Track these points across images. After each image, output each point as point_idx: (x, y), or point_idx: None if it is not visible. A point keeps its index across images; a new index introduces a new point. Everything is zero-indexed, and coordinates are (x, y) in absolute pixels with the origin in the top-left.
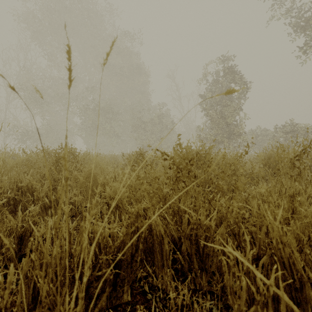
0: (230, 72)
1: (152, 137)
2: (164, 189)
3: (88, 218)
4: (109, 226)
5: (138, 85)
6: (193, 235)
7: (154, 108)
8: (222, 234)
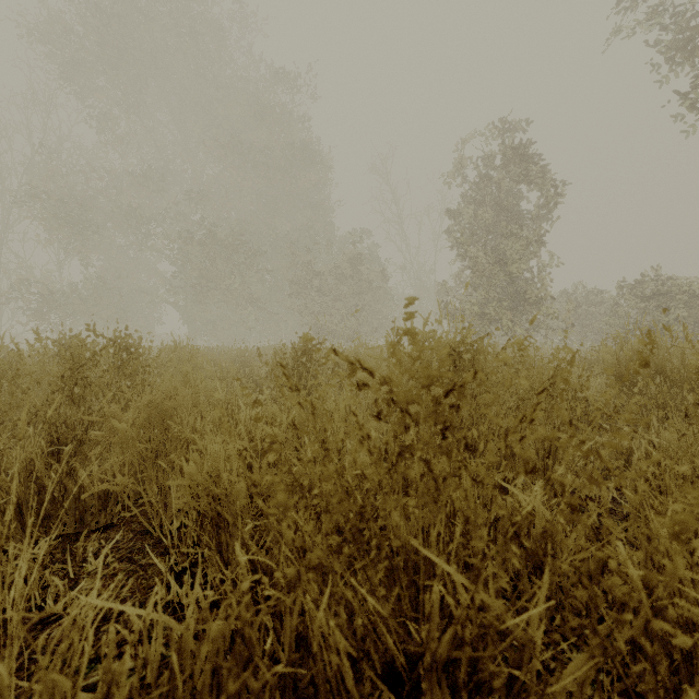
0: (518, 157)
1: (338, 308)
2: (362, 457)
3: (5, 680)
4: (168, 620)
5: (306, 188)
6: (463, 664)
7: (342, 242)
8: (579, 681)
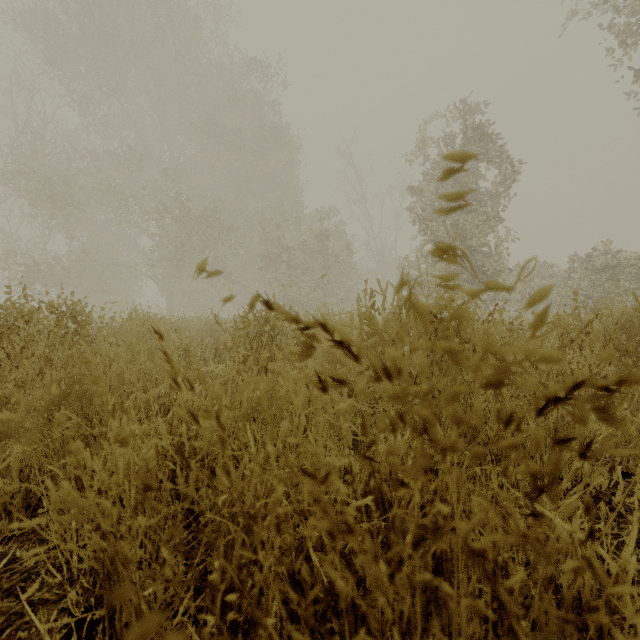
0: (477, 136)
1: (306, 281)
2: (328, 458)
3: None
4: None
5: (276, 169)
6: None
7: (310, 219)
8: None
